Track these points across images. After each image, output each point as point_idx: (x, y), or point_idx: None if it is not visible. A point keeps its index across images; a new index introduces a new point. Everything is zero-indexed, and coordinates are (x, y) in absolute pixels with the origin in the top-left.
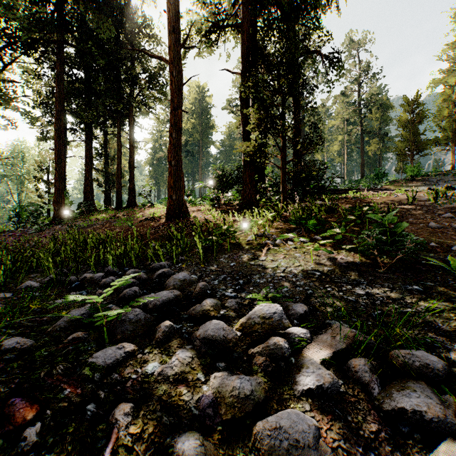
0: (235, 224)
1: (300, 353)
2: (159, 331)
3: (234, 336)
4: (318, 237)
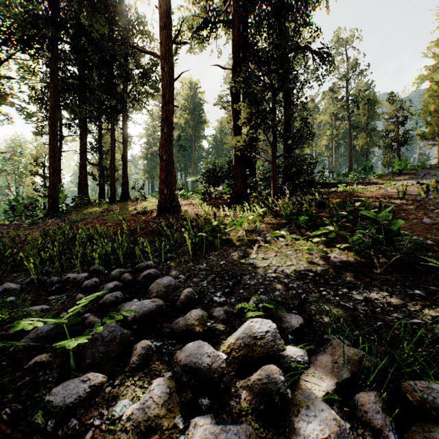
0: (226, 218)
1: (297, 381)
2: (135, 354)
3: (219, 365)
4: (309, 233)
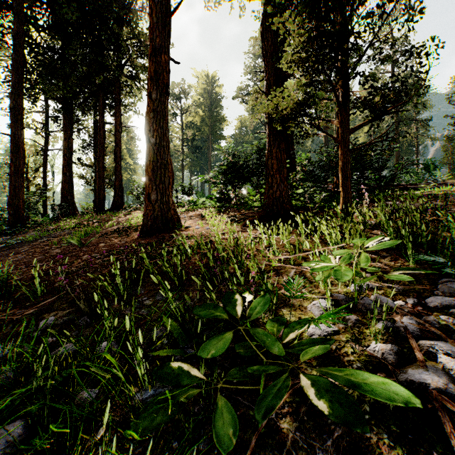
0: (261, 252)
1: None
2: None
3: None
4: None
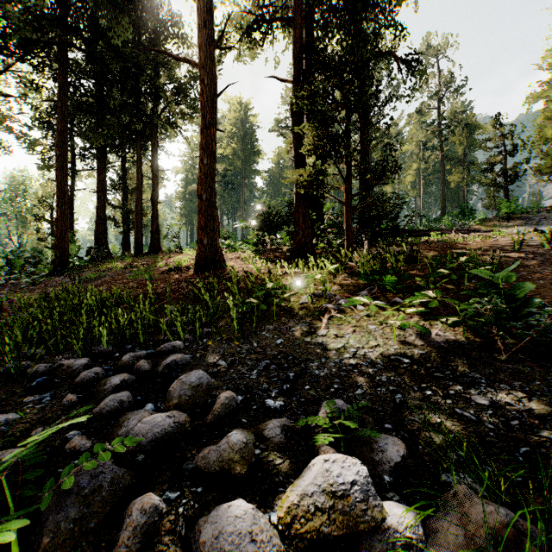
0: (284, 278)
1: None
2: (127, 527)
3: None
4: (399, 300)
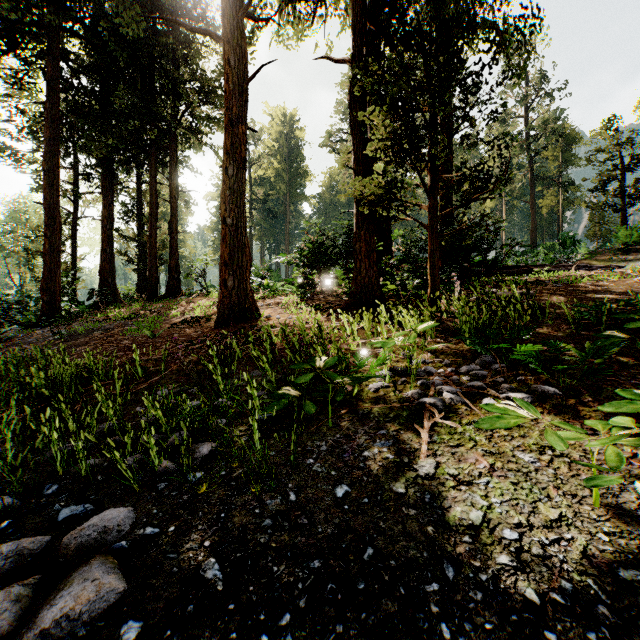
0: (343, 339)
1: None
2: None
3: None
4: (552, 389)
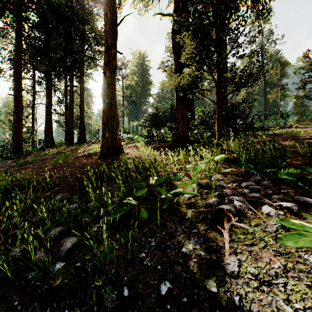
0: (168, 165)
1: None
2: None
3: None
4: (310, 200)
